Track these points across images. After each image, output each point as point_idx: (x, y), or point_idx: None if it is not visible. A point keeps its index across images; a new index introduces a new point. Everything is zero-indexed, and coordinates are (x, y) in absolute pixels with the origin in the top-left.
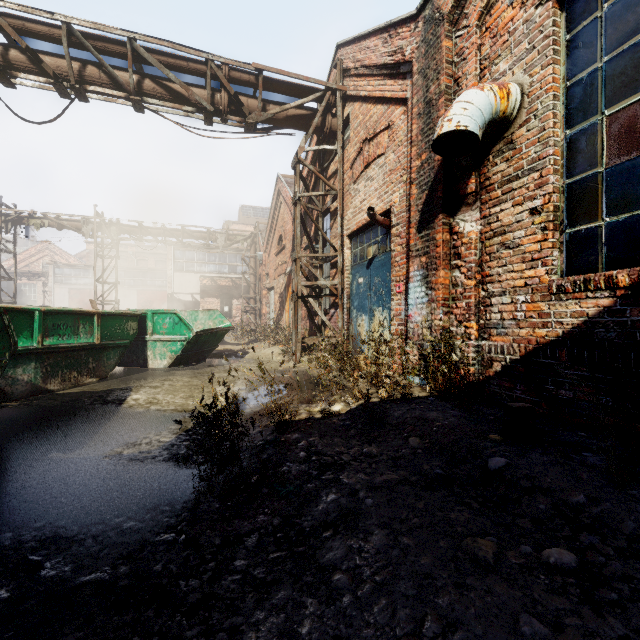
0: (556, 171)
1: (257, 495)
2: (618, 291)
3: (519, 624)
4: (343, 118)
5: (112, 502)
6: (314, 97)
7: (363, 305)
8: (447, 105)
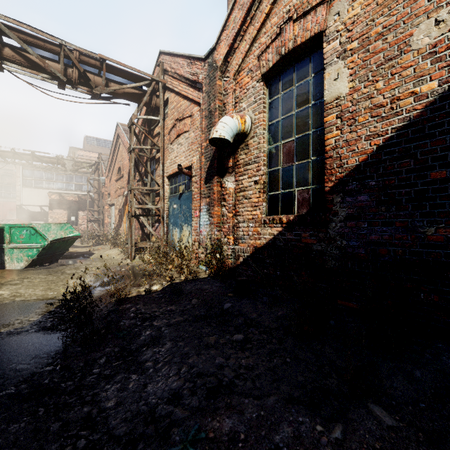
0: (264, 164)
1: (105, 339)
2: (283, 225)
3: (216, 361)
4: (164, 99)
5: (2, 358)
6: (144, 83)
7: (176, 222)
8: (219, 116)
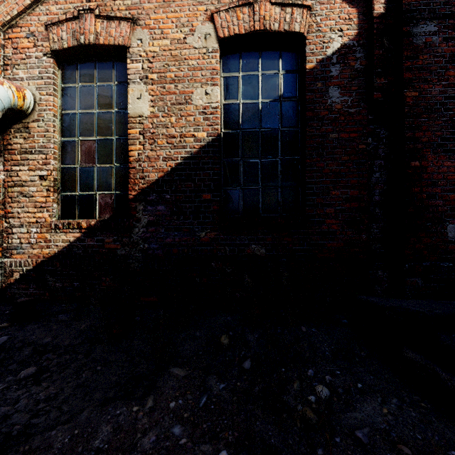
0: (55, 158)
1: None
2: (83, 230)
3: None
4: None
5: None
6: None
7: None
8: None
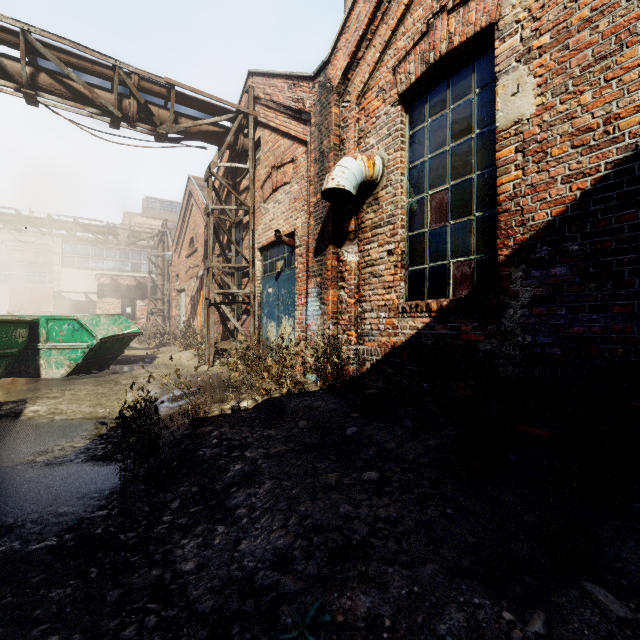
0: (403, 226)
1: (177, 475)
2: (432, 313)
3: (340, 509)
4: (255, 140)
5: (40, 497)
6: (227, 117)
7: (272, 313)
8: (335, 159)
